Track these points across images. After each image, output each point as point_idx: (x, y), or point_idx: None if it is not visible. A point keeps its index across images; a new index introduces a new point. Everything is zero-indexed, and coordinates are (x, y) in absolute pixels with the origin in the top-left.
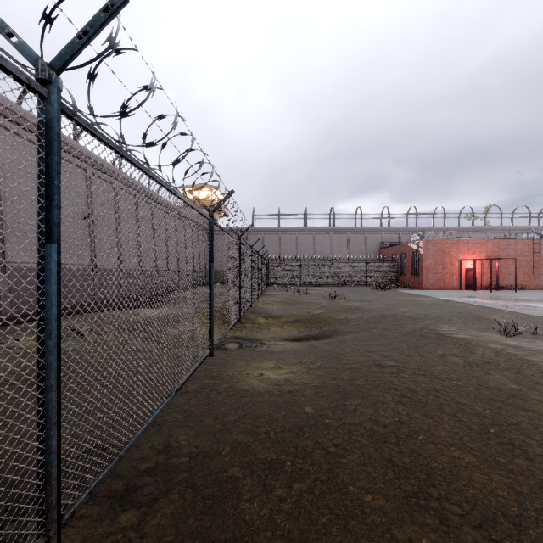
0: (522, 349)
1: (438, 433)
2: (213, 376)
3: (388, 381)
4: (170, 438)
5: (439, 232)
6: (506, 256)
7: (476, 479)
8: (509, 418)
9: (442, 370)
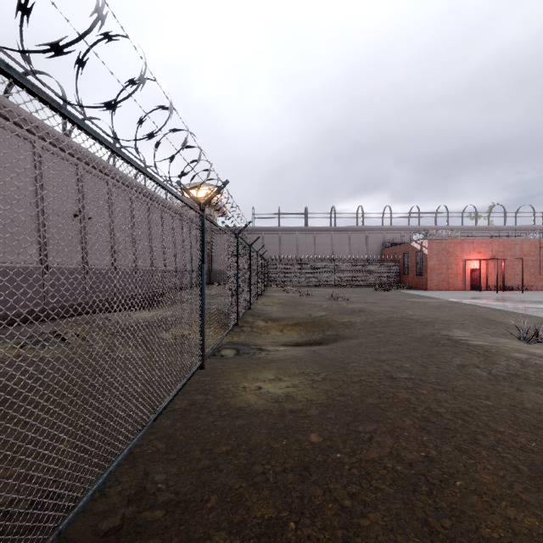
0: None
1: (479, 476)
2: (205, 389)
3: (404, 399)
4: (145, 478)
5: (443, 232)
6: (511, 256)
7: None
8: None
9: (465, 385)
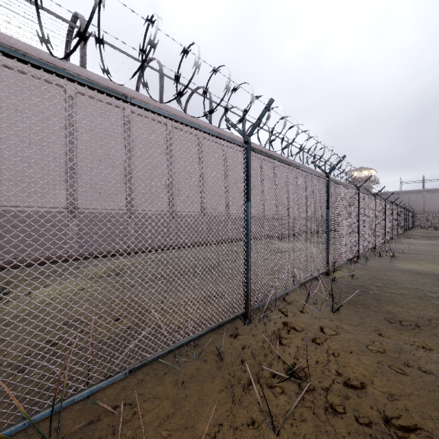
0: None
1: None
2: None
3: None
4: None
5: None
6: None
7: None
8: None
9: None
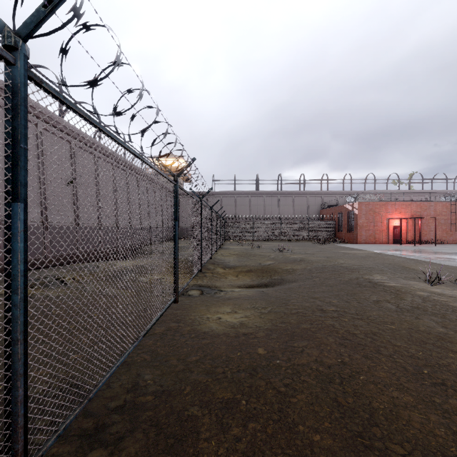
0: (445, 296)
1: (377, 373)
2: (177, 319)
3: (330, 324)
4: (137, 377)
5: (371, 195)
6: (427, 215)
7: (415, 419)
8: (440, 360)
9: (377, 315)
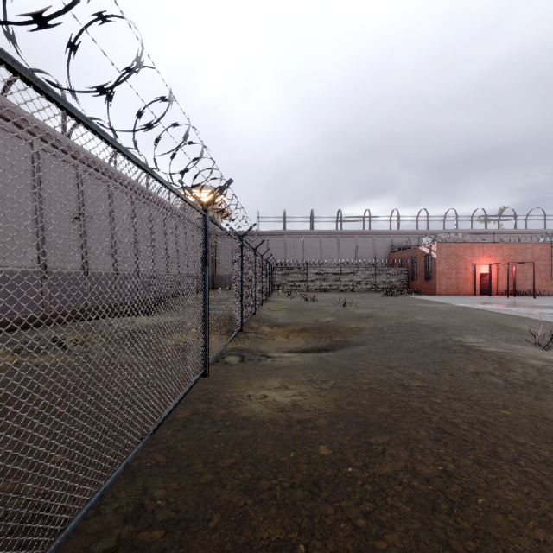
0: None
1: (502, 493)
2: (208, 398)
3: (417, 408)
4: (143, 494)
5: (453, 235)
6: (522, 260)
7: None
8: None
9: (481, 393)
